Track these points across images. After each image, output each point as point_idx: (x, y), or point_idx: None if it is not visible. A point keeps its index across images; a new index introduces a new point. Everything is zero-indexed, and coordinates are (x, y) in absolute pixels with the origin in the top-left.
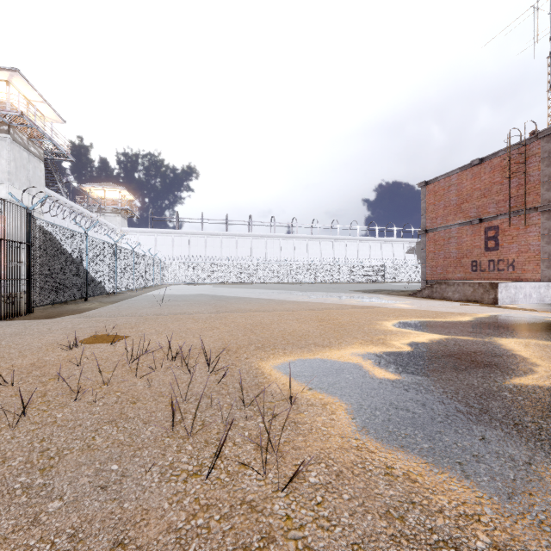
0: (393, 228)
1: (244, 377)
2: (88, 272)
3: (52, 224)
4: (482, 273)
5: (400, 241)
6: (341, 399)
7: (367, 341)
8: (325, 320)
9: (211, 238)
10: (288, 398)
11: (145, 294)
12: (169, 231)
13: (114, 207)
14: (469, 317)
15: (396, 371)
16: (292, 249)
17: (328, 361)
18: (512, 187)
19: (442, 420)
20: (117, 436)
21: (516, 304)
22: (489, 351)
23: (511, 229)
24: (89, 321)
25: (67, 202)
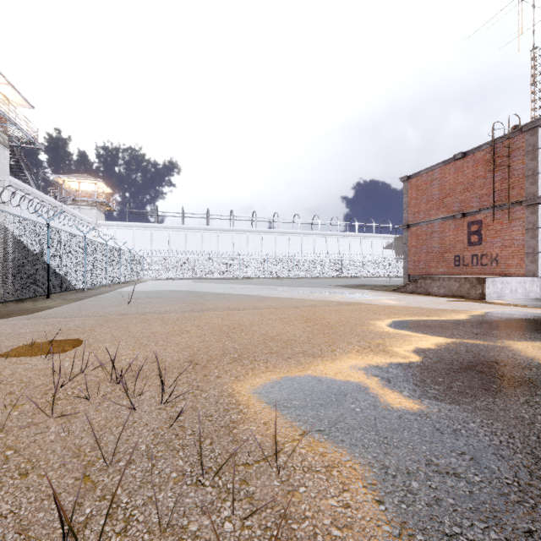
0: (372, 224)
1: (210, 411)
2: (50, 266)
3: (2, 211)
4: (465, 268)
5: (379, 237)
6: (352, 453)
7: (364, 347)
8: (311, 320)
9: (191, 232)
10: (273, 453)
11: (117, 289)
12: (147, 225)
13: (90, 200)
14: (465, 314)
15: (414, 395)
16: (273, 244)
17: (323, 379)
18: (496, 181)
19: (521, 500)
20: None
21: (502, 299)
22: (512, 360)
23: (495, 223)
24: (36, 324)
25: (36, 193)
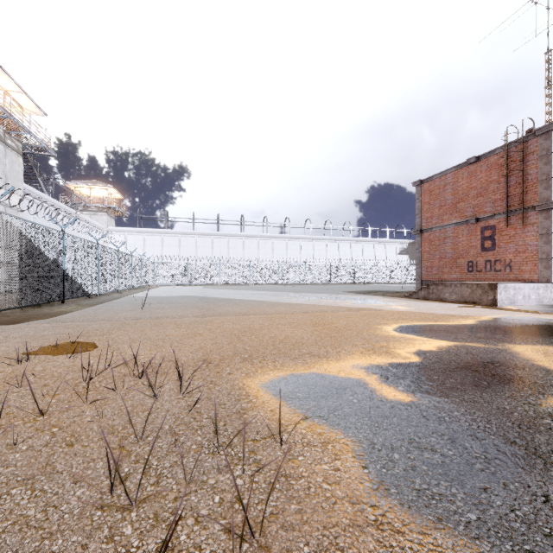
0: (385, 229)
1: (223, 401)
2: (65, 272)
3: (21, 219)
4: (478, 273)
5: (393, 242)
6: (346, 433)
7: (368, 349)
8: (319, 325)
9: (202, 238)
10: (278, 433)
11: (129, 295)
12: (158, 230)
13: (101, 206)
14: (472, 320)
15: (408, 390)
16: (284, 249)
17: (326, 376)
18: (509, 185)
19: (483, 467)
20: (25, 509)
21: (515, 305)
22: (507, 361)
23: (508, 229)
24: (56, 327)
25: (49, 199)
